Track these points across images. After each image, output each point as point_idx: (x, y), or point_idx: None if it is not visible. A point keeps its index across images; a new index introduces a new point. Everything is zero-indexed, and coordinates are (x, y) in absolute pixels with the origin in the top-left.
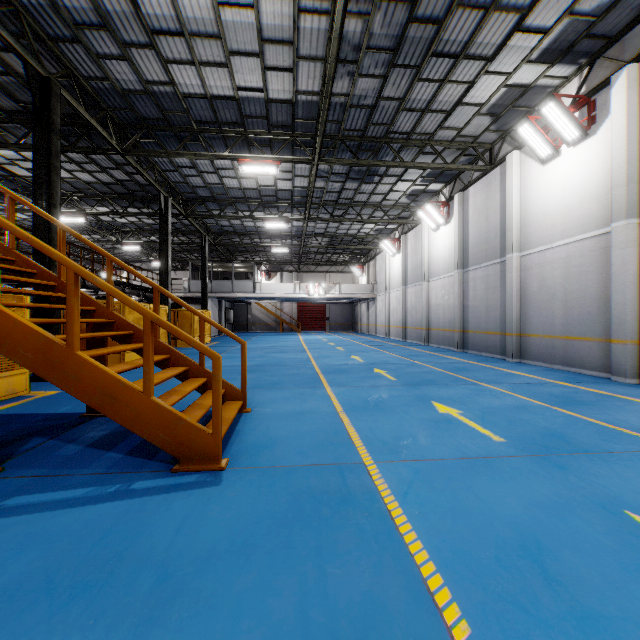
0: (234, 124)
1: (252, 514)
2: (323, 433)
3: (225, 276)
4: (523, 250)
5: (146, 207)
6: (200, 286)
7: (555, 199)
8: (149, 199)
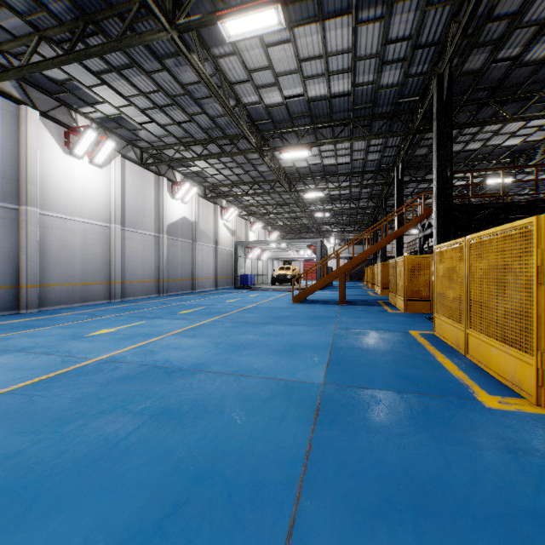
0: None
1: None
2: (275, 300)
3: None
4: (42, 209)
5: None
6: None
7: (76, 187)
8: None
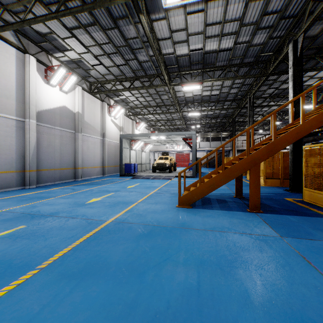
0: None
1: (177, 191)
2: (154, 197)
3: None
4: None
5: None
6: None
7: None
8: None
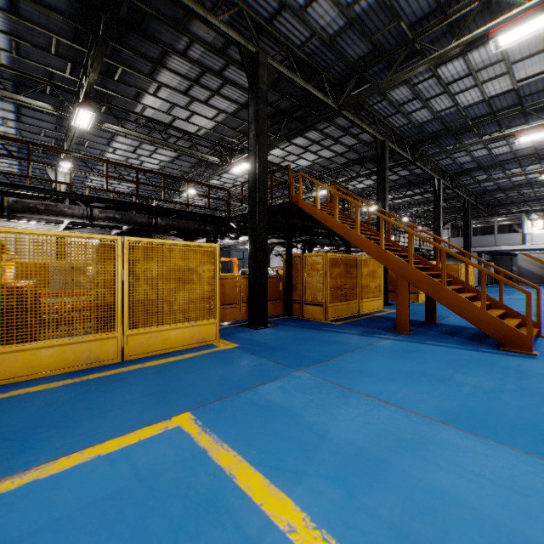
0: (509, 107)
1: None
2: None
3: (483, 230)
4: None
5: (419, 189)
6: (459, 243)
7: None
8: (421, 183)
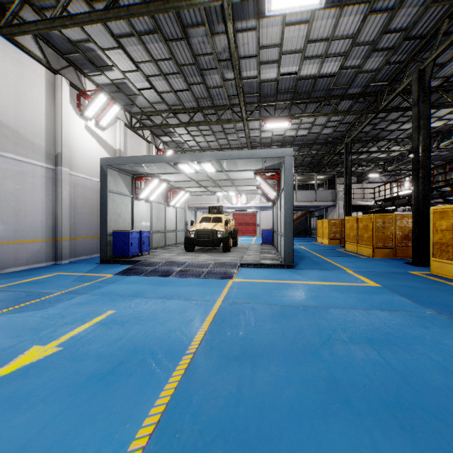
0: None
1: None
2: None
3: None
4: None
5: None
6: None
7: None
8: None
